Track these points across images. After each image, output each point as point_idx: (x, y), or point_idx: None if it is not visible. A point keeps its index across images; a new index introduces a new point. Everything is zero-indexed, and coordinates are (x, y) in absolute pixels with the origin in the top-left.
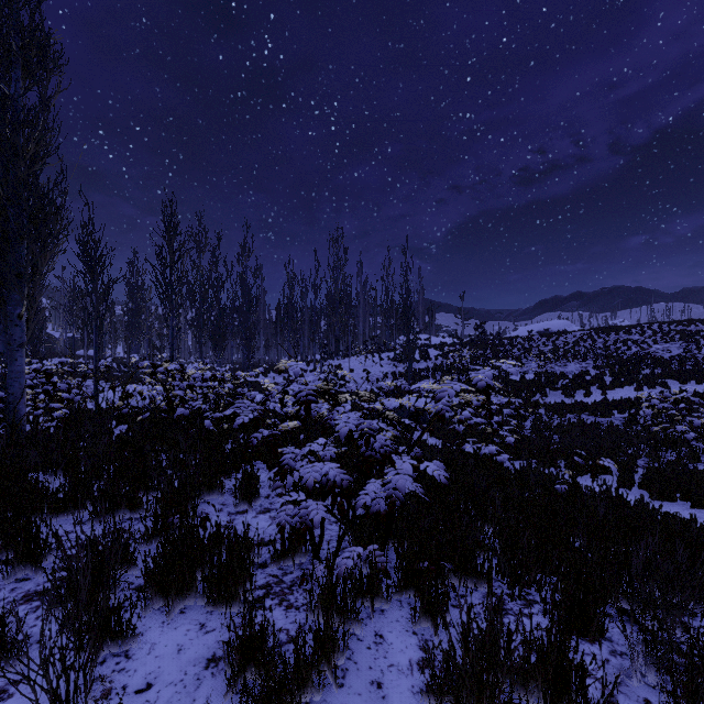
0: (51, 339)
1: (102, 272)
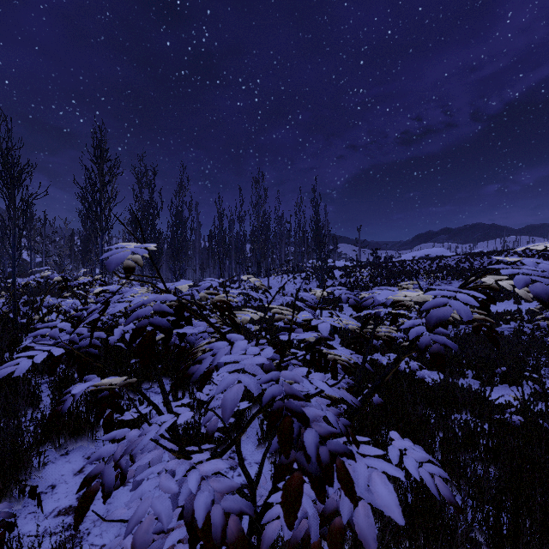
0: (24, 262)
1: (18, 186)
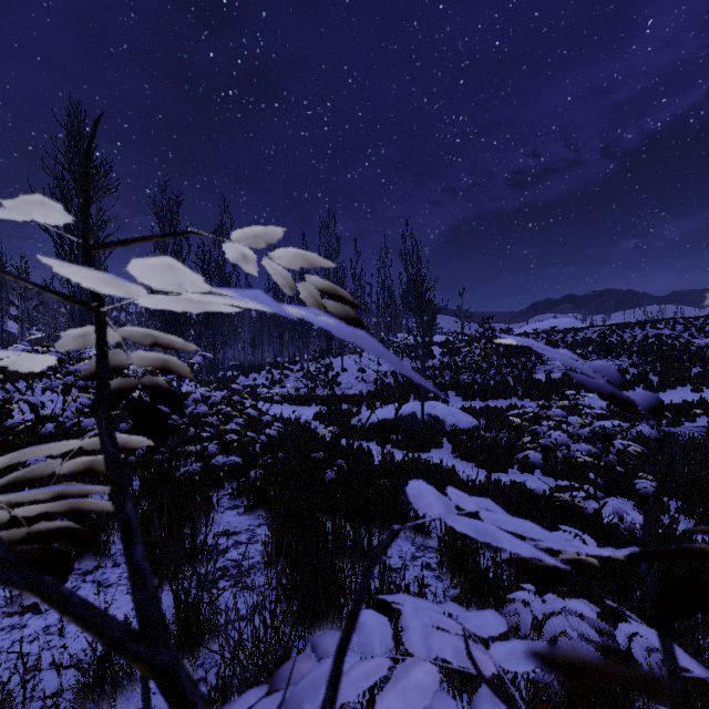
0: (10, 337)
1: None
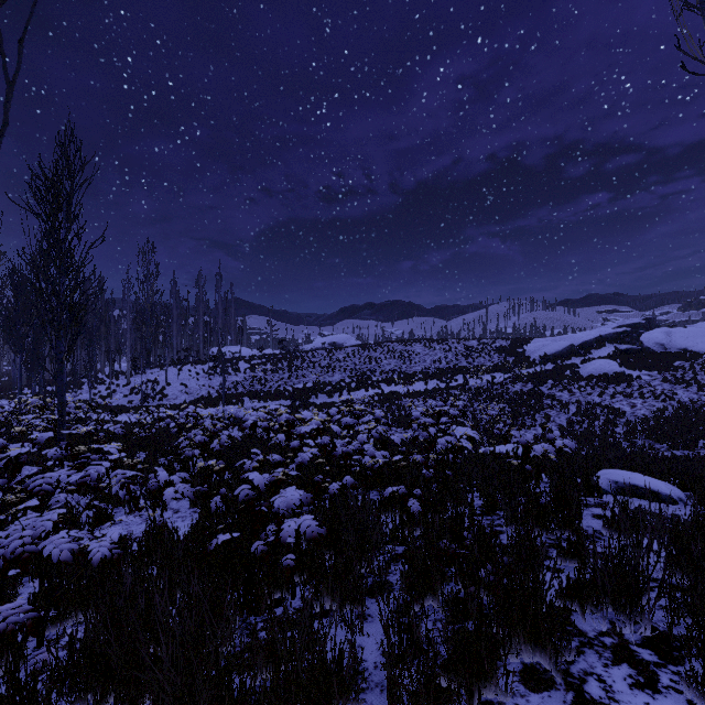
0: None
1: None
